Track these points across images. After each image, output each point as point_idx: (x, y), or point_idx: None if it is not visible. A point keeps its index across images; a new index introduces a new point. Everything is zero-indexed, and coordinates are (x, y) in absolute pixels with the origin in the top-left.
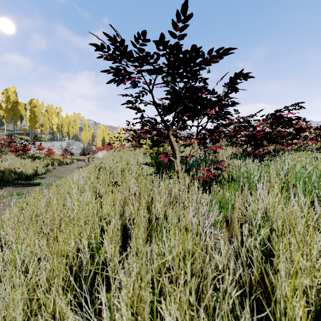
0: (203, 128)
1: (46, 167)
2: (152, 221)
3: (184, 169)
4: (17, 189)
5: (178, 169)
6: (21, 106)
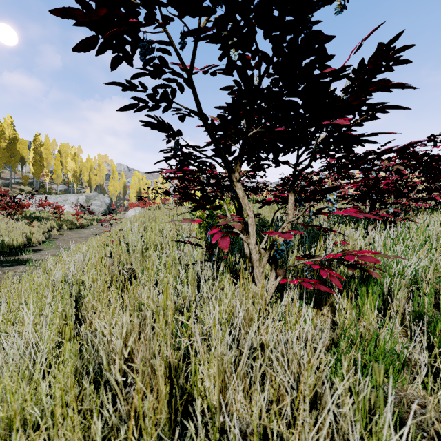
0: (306, 167)
1: (49, 232)
2: None
3: (267, 259)
4: None
5: (252, 258)
6: (23, 144)
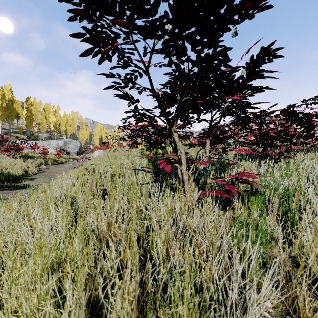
0: (217, 123)
1: (39, 167)
2: (146, 284)
3: (193, 179)
4: (1, 193)
5: (184, 178)
6: (18, 104)
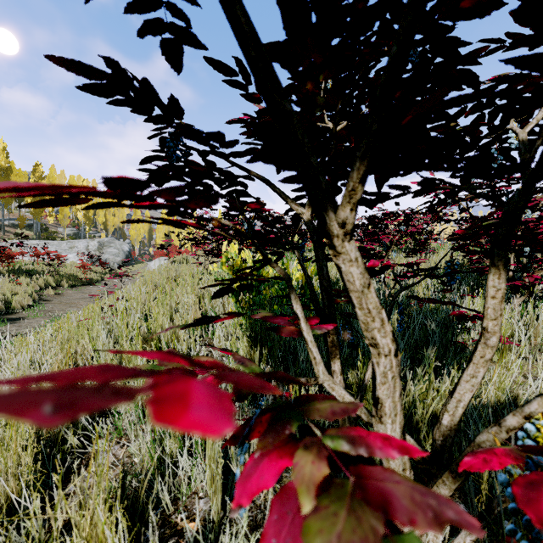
0: None
1: (42, 291)
2: None
3: None
4: None
5: None
6: (20, 176)
